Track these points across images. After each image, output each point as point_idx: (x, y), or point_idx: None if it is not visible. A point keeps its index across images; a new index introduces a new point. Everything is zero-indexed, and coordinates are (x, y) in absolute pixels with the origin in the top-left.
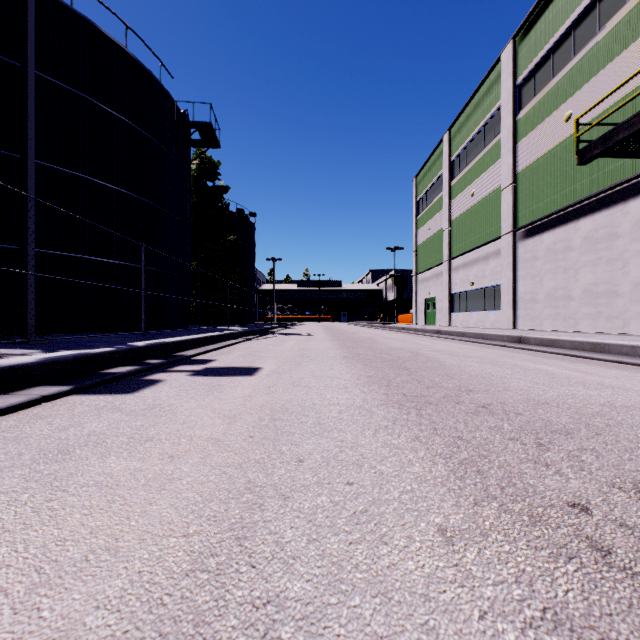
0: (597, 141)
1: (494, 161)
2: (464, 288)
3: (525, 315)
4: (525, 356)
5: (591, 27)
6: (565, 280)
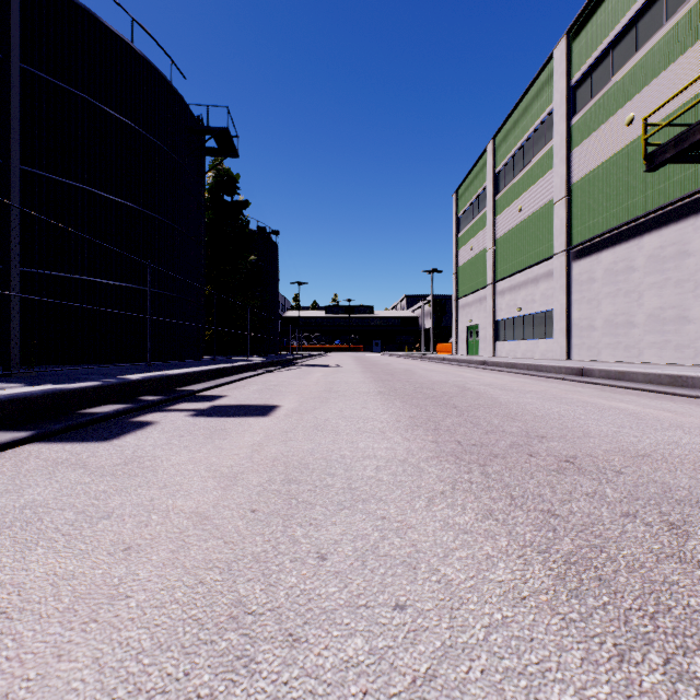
0: (669, 143)
1: (545, 172)
2: (511, 314)
3: (580, 344)
4: (592, 391)
5: (657, 18)
6: (627, 304)
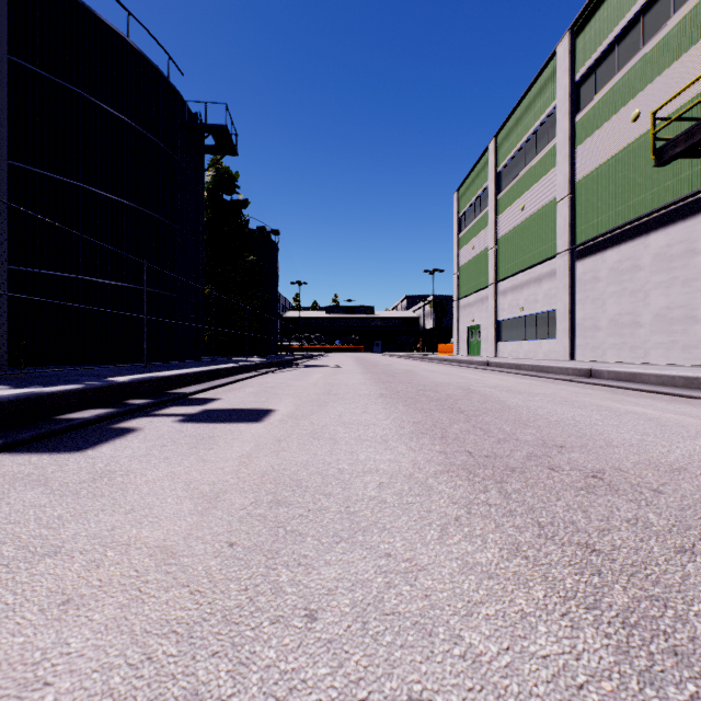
0: (679, 137)
1: (548, 170)
2: (513, 314)
3: (584, 344)
4: (603, 394)
5: (664, 11)
6: (632, 304)
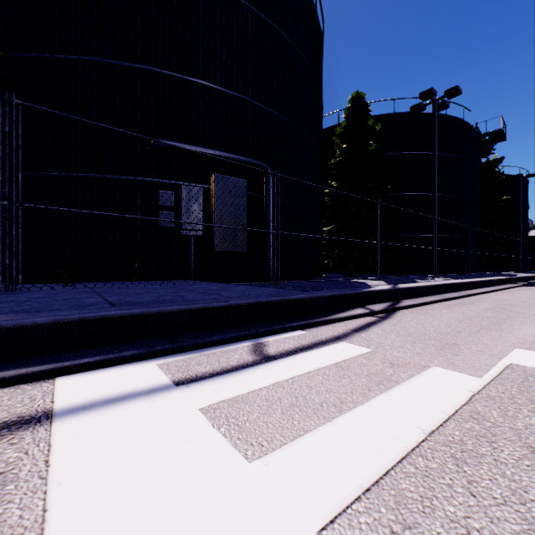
0: None
1: None
2: None
3: None
4: None
5: None
6: None
